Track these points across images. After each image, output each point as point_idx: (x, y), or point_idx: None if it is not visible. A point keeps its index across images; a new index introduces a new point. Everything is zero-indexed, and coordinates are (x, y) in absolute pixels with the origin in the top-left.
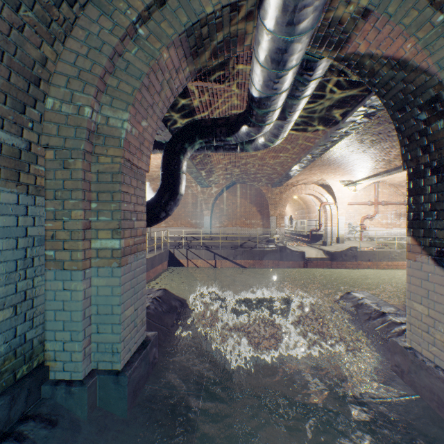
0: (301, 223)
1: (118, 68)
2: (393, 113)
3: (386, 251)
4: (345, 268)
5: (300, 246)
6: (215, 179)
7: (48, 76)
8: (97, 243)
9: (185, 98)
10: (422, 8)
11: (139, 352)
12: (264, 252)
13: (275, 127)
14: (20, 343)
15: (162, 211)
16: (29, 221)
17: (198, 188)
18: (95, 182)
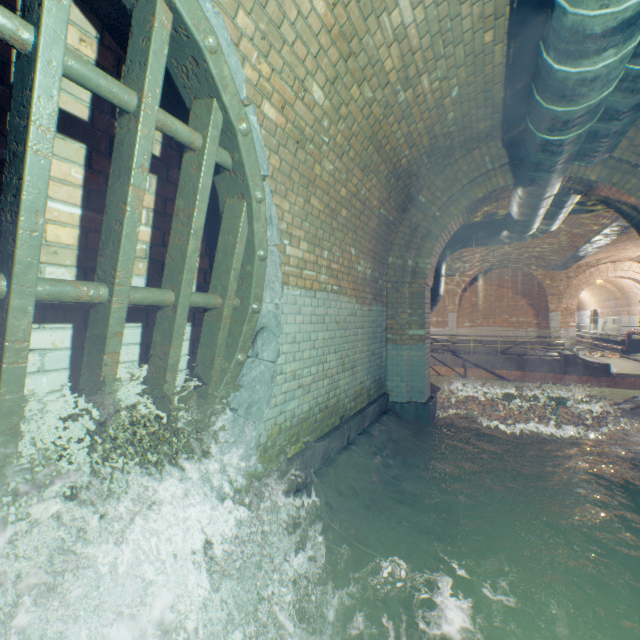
0: (613, 322)
1: (423, 235)
2: (639, 234)
3: None
4: None
5: (606, 357)
6: (464, 266)
7: (390, 247)
8: (410, 332)
9: None
10: (639, 177)
11: (430, 399)
12: (538, 361)
13: (540, 224)
14: (380, 378)
15: None
16: (382, 320)
17: None
18: (409, 298)
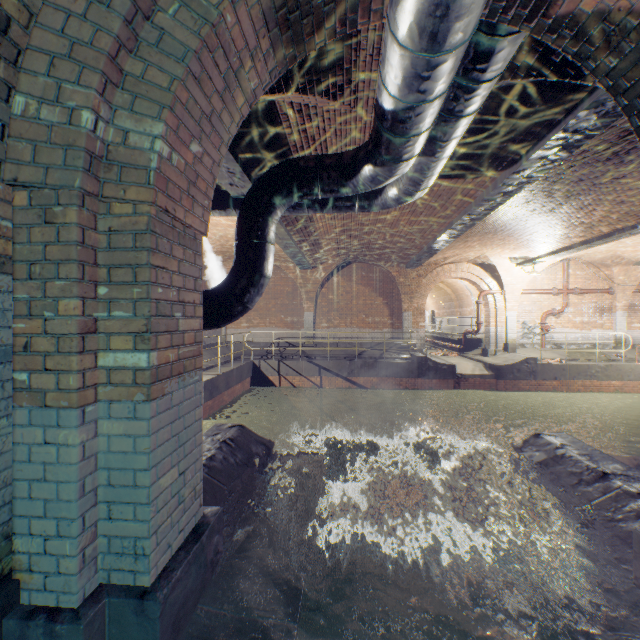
0: (448, 322)
1: (144, 41)
2: None
3: (581, 365)
4: (518, 390)
5: (448, 356)
6: (320, 256)
7: (15, 54)
8: (108, 359)
9: (273, 125)
10: None
11: (187, 547)
12: (394, 365)
13: (415, 170)
14: None
15: (237, 303)
16: None
17: (295, 270)
18: (105, 249)
